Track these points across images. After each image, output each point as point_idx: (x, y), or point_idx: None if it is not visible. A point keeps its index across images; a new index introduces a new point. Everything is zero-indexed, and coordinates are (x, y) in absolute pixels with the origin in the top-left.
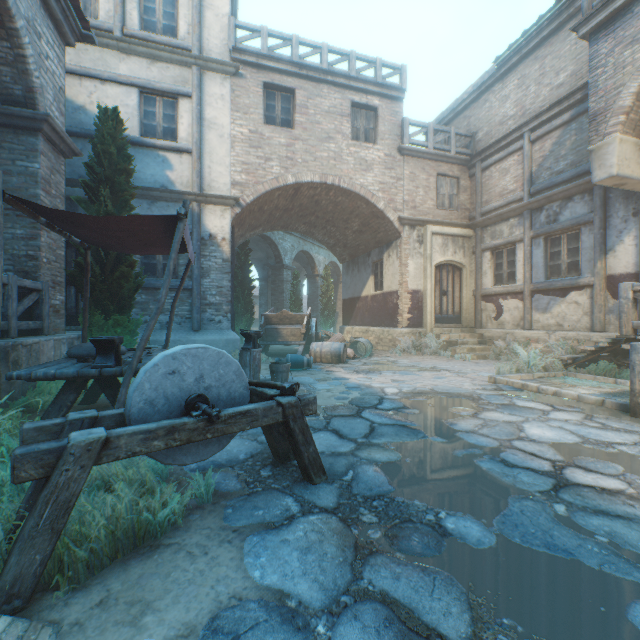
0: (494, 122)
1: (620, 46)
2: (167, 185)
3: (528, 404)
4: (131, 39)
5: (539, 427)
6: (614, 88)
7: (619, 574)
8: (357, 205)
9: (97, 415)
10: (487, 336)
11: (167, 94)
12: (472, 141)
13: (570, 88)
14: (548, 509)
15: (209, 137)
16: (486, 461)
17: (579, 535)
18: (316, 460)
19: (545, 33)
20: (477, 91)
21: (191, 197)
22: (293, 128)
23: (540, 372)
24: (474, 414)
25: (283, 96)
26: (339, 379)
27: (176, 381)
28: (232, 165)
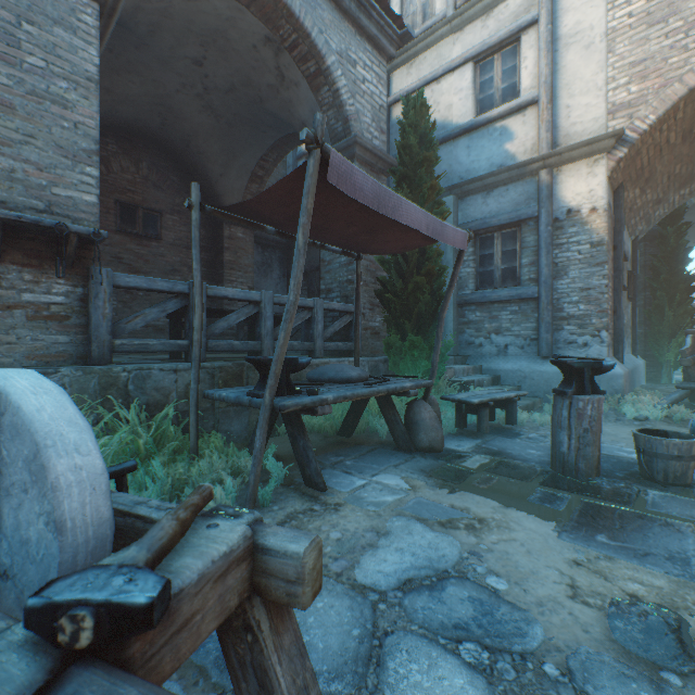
0: None
1: None
2: (504, 163)
3: None
4: (461, 8)
5: None
6: None
7: None
8: None
9: None
10: None
11: (505, 43)
12: None
13: None
14: None
15: (566, 61)
16: None
17: None
18: None
19: None
20: None
21: (536, 165)
22: None
23: None
24: None
25: None
26: None
27: None
28: (608, 81)
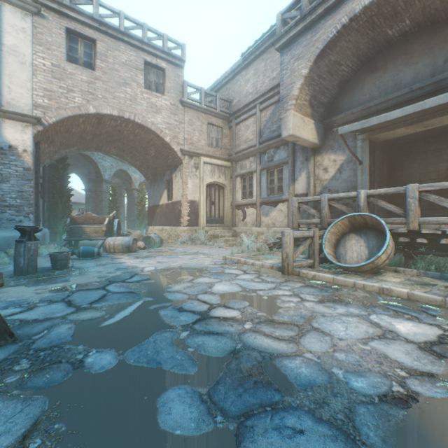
0: (242, 95)
1: (293, 59)
2: None
3: (232, 271)
4: None
5: (224, 284)
6: (291, 83)
7: (179, 371)
8: (151, 137)
9: None
10: (238, 231)
11: None
12: (230, 105)
13: (279, 81)
14: (175, 336)
15: (9, 61)
16: (168, 310)
17: (178, 350)
18: (0, 326)
19: (267, 45)
20: (233, 73)
21: None
22: (95, 70)
23: (255, 252)
24: (191, 280)
25: (86, 43)
26: (117, 263)
27: None
28: (34, 89)
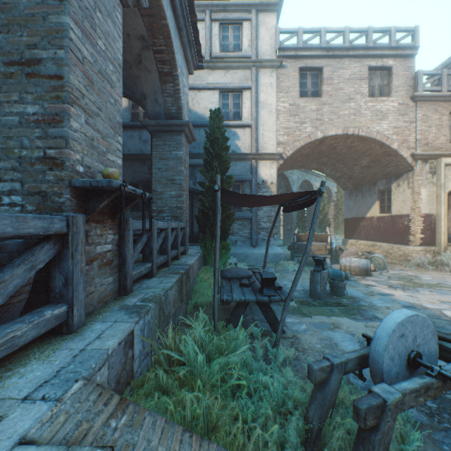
0: None
1: None
2: (235, 150)
3: None
4: (215, 60)
5: None
6: None
7: None
8: (370, 147)
9: (346, 360)
10: None
11: (235, 90)
12: None
13: None
14: None
15: (262, 114)
16: None
17: None
18: None
19: None
20: None
21: (251, 156)
22: (320, 96)
23: None
24: None
25: (312, 74)
26: (384, 295)
27: (402, 341)
28: (277, 131)
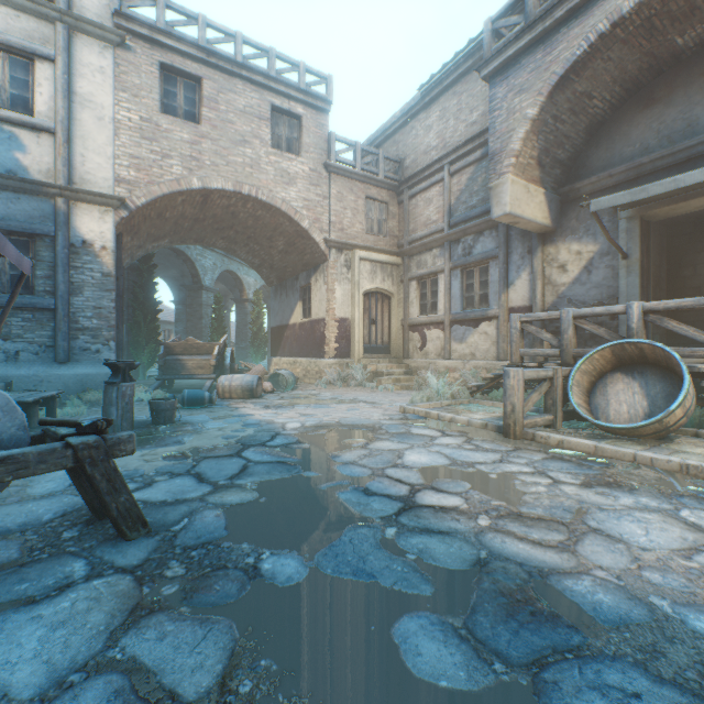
0: (420, 151)
1: (512, 93)
2: (17, 171)
3: (422, 431)
4: None
5: (419, 453)
6: (507, 132)
7: (407, 589)
8: (280, 222)
9: None
10: (414, 366)
11: (17, 51)
12: (401, 167)
13: (481, 127)
14: (379, 534)
15: (82, 117)
16: (348, 492)
17: (392, 556)
18: (132, 511)
19: (462, 70)
20: (405, 117)
21: (54, 190)
22: (200, 123)
23: (449, 400)
24: (365, 445)
25: (187, 84)
26: (241, 416)
27: None
28: (116, 157)
